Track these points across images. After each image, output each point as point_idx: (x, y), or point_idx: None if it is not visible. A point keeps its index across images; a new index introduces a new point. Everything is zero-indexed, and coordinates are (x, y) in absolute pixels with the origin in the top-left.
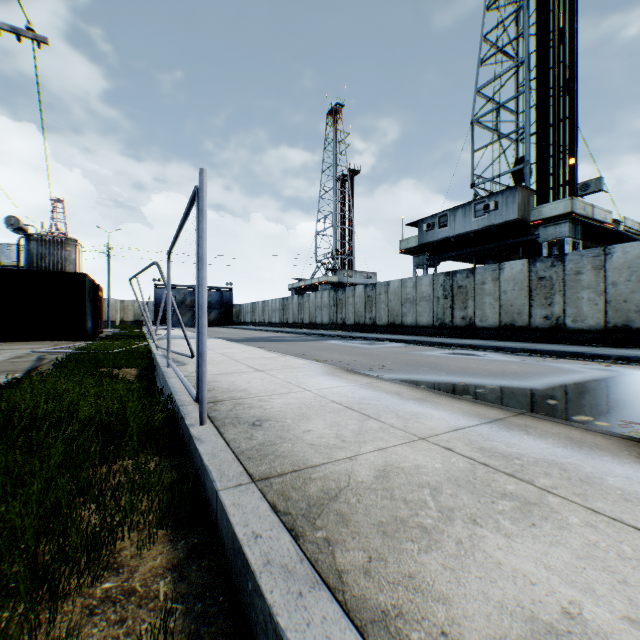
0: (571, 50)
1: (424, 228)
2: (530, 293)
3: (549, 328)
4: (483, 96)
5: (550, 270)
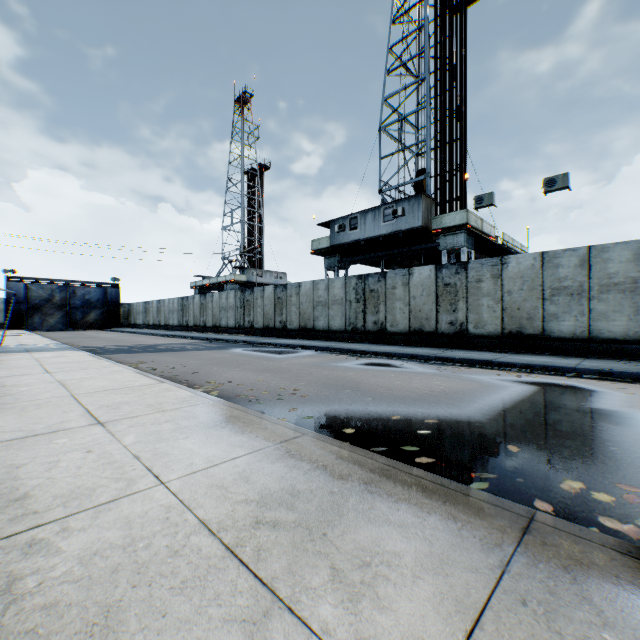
0: (463, 77)
1: (336, 229)
2: (437, 299)
3: (454, 334)
4: (390, 106)
5: (455, 277)
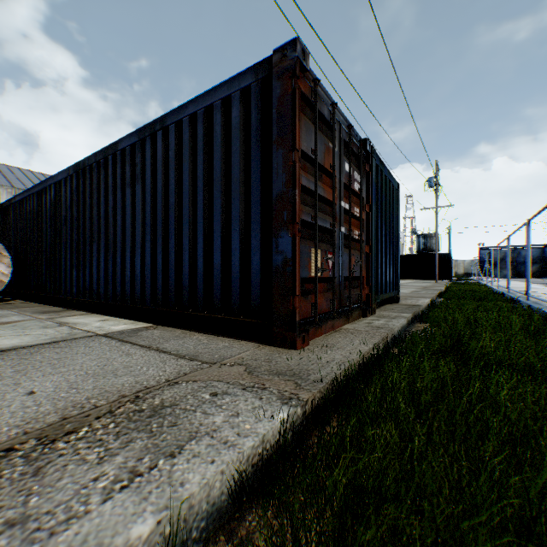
0: None
1: None
2: None
3: None
4: None
5: None
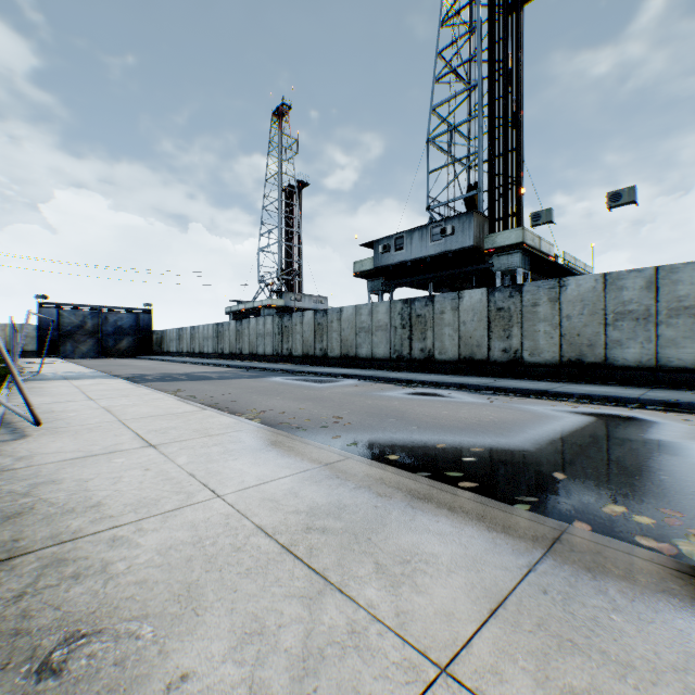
0: (519, 82)
1: (380, 250)
2: (490, 324)
3: (508, 362)
4: (438, 115)
5: (509, 301)
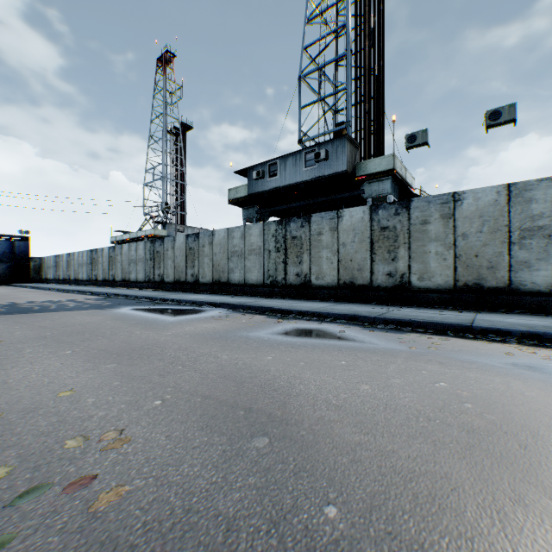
0: (381, 31)
1: (254, 176)
2: (373, 246)
3: (394, 287)
4: (309, 56)
5: (395, 219)
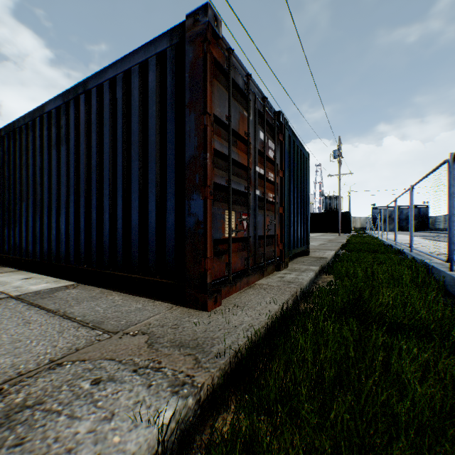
0: None
1: None
2: None
3: None
4: None
5: None
